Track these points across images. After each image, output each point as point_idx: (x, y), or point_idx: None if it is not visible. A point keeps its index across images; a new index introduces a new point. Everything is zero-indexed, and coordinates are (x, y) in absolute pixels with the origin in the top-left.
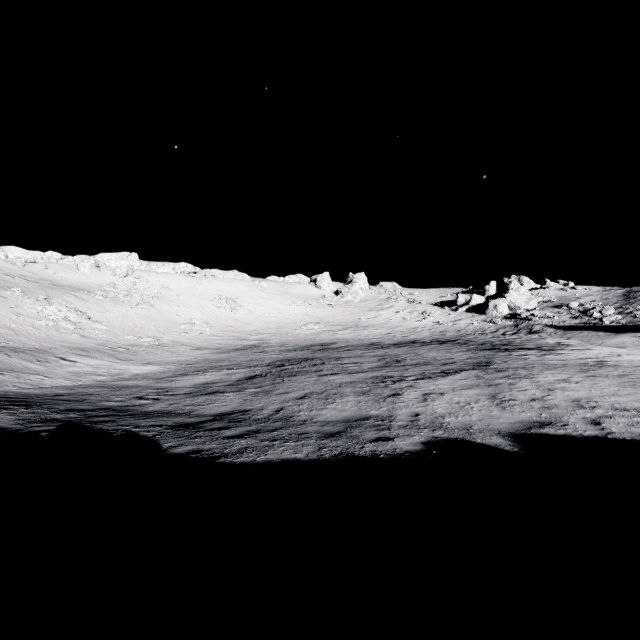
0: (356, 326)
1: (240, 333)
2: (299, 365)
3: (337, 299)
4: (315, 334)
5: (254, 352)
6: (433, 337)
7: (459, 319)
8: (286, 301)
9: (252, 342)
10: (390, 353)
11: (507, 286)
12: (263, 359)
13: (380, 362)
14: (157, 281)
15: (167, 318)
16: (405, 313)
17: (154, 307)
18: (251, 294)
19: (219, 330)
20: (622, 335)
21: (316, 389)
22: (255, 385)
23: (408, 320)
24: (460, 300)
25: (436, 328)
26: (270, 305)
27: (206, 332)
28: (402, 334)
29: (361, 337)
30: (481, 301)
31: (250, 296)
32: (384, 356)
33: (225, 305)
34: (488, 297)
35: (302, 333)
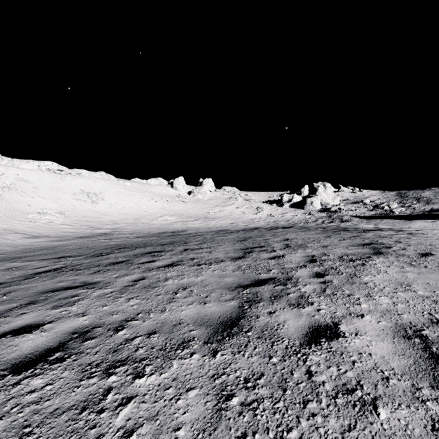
0: (205, 218)
1: (95, 223)
2: (130, 252)
3: (190, 197)
4: (169, 224)
5: (97, 239)
6: (270, 225)
7: (285, 212)
8: (146, 197)
9: (105, 230)
10: (244, 236)
11: (316, 189)
12: (96, 246)
13: (237, 246)
14: (15, 174)
15: (13, 207)
16: (244, 208)
17: (1, 196)
18: (114, 190)
19: (73, 220)
20: (416, 221)
21: (114, 310)
22: (0, 297)
23: (246, 213)
24: (285, 198)
25: (269, 219)
26: (131, 200)
27: (56, 221)
28: (243, 223)
29: (210, 226)
30: (299, 199)
31: (113, 192)
32: (239, 239)
33: (86, 198)
34: (303, 197)
35: (157, 223)
